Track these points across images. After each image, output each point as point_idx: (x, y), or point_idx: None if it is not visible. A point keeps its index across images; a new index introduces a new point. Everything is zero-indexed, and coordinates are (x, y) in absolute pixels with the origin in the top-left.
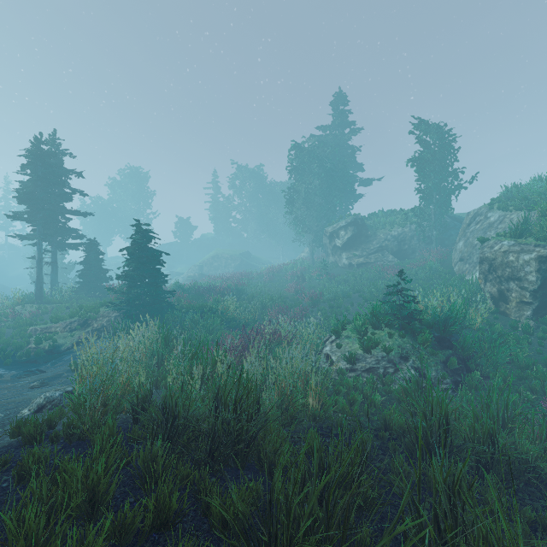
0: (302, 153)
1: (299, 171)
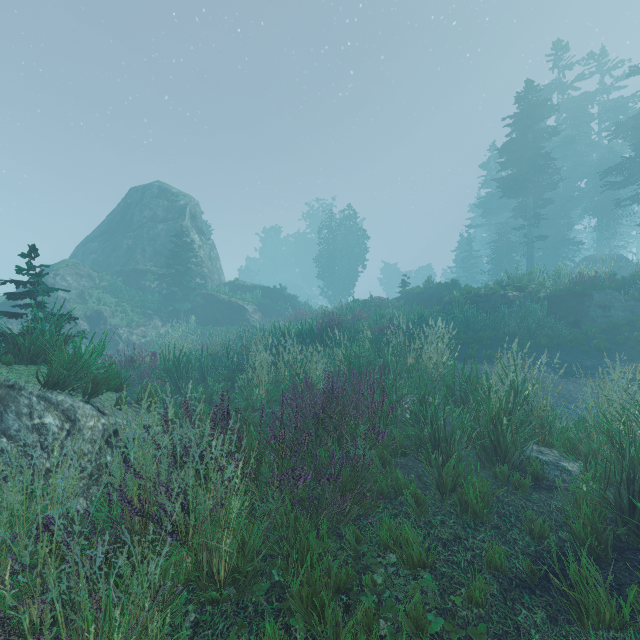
0: None
1: None
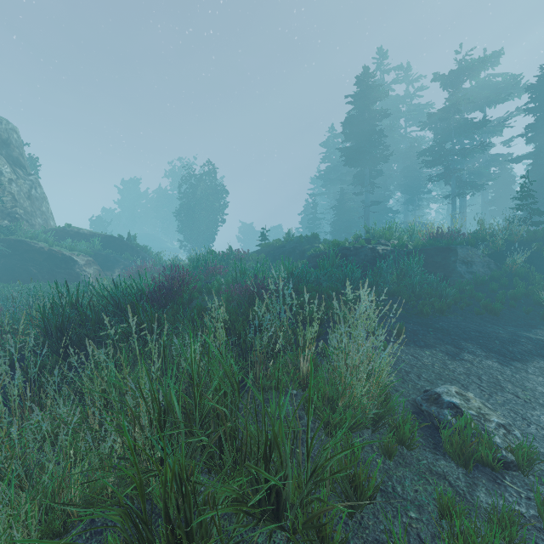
0: None
1: None
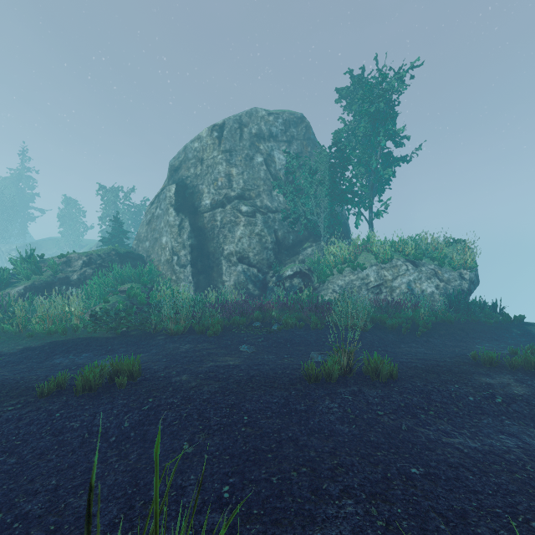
0: None
1: None
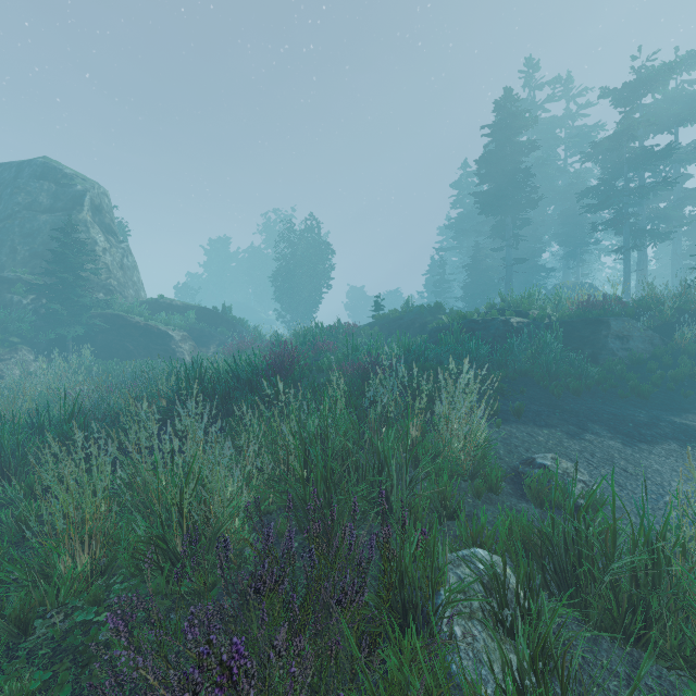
0: None
1: None
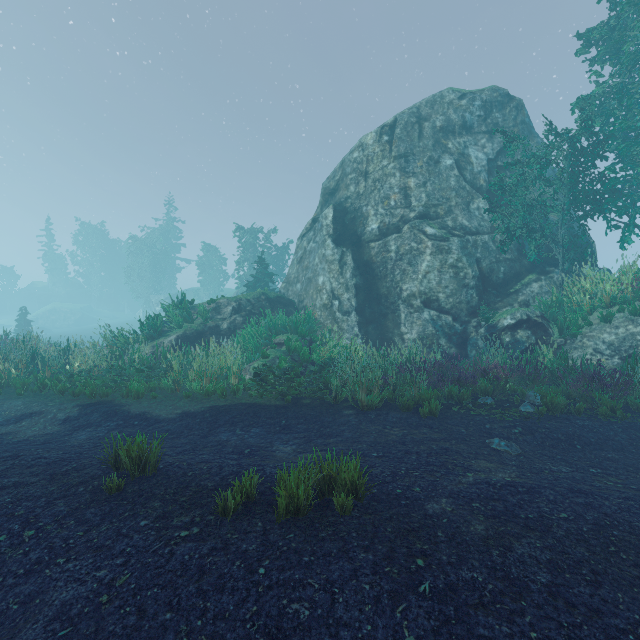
0: (135, 241)
1: (133, 253)
